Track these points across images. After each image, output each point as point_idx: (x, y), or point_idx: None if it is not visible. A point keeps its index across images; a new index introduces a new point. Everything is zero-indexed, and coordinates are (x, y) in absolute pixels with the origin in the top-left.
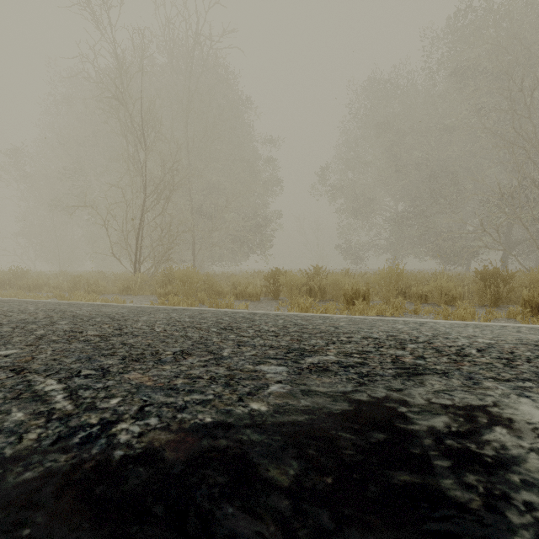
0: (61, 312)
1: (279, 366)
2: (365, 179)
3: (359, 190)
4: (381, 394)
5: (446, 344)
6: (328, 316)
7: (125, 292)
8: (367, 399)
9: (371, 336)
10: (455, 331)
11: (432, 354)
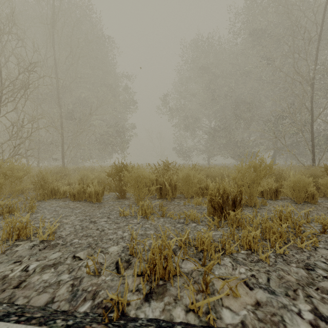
0: None
1: None
2: (191, 106)
3: (187, 113)
4: None
5: None
6: None
7: None
8: None
9: None
10: None
11: None
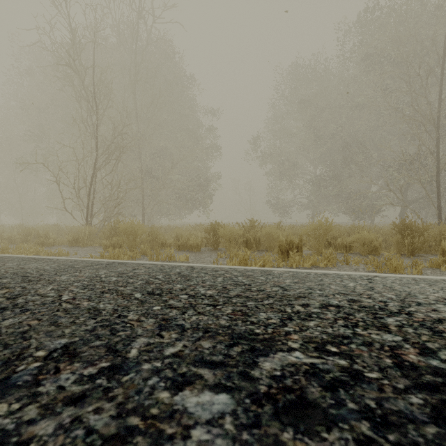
0: None
1: (217, 393)
2: (290, 148)
3: (284, 157)
4: None
5: (429, 315)
6: (269, 270)
7: (75, 244)
8: None
9: (330, 302)
10: (415, 290)
11: (436, 341)
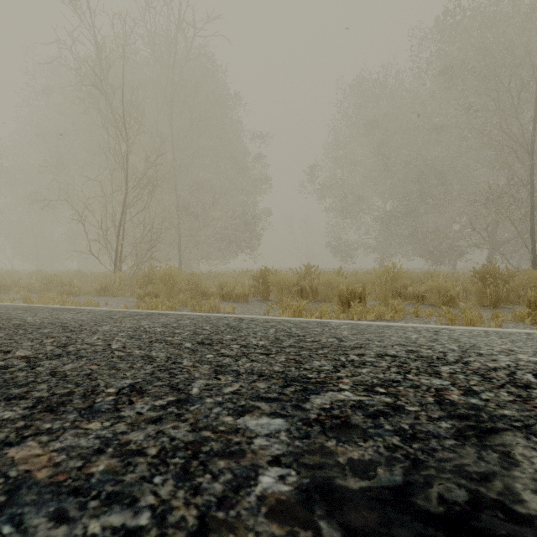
0: (7, 319)
1: (273, 418)
2: (354, 178)
3: (347, 189)
4: (461, 493)
5: (487, 364)
6: (326, 321)
7: (103, 293)
8: (444, 513)
9: (387, 352)
10: (481, 342)
11: (482, 385)
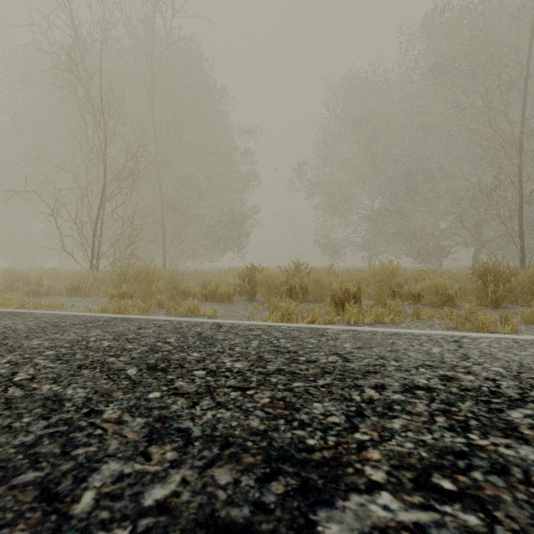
0: None
1: None
2: (342, 177)
3: (336, 187)
4: None
5: None
6: (321, 328)
7: (75, 293)
8: None
9: (415, 382)
10: (527, 360)
11: None
